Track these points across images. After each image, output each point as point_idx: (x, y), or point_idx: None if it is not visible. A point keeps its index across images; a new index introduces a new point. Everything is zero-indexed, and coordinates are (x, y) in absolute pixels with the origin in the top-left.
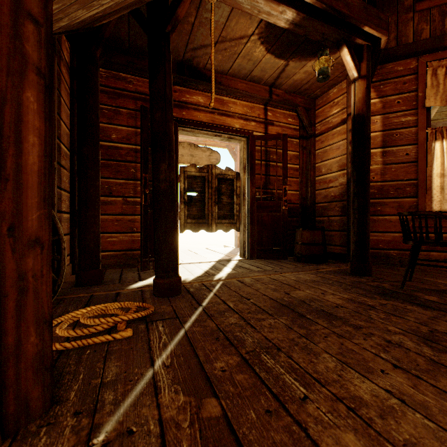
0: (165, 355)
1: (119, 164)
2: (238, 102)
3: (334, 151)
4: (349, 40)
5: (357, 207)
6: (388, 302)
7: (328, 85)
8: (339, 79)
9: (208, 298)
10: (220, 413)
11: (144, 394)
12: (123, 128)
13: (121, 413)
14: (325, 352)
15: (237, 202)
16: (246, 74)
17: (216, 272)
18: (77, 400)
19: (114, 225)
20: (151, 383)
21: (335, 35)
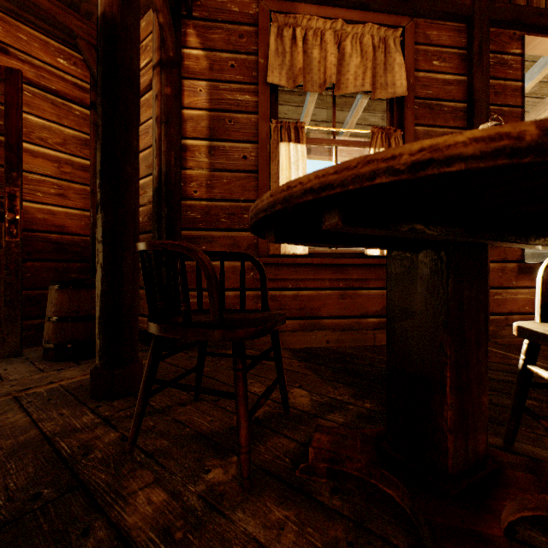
0: None
1: None
2: None
3: (142, 138)
4: None
5: (101, 234)
6: None
7: None
8: None
9: None
10: None
11: None
12: None
13: None
14: None
15: None
16: None
17: None
18: None
19: None
20: None
21: None
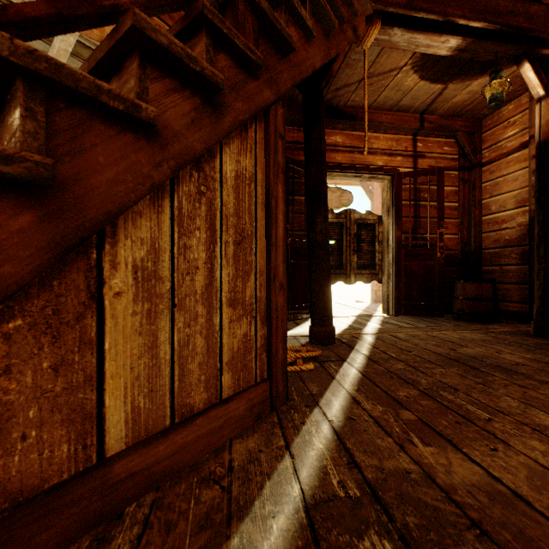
0: (350, 384)
1: None
2: (381, 136)
3: (509, 183)
4: (532, 53)
5: (543, 254)
6: None
7: None
8: (517, 94)
9: (365, 348)
10: (416, 418)
11: (349, 402)
12: None
13: (338, 409)
14: (506, 396)
15: (379, 249)
16: (393, 105)
17: (361, 326)
18: (301, 400)
19: None
20: (349, 397)
21: (512, 52)
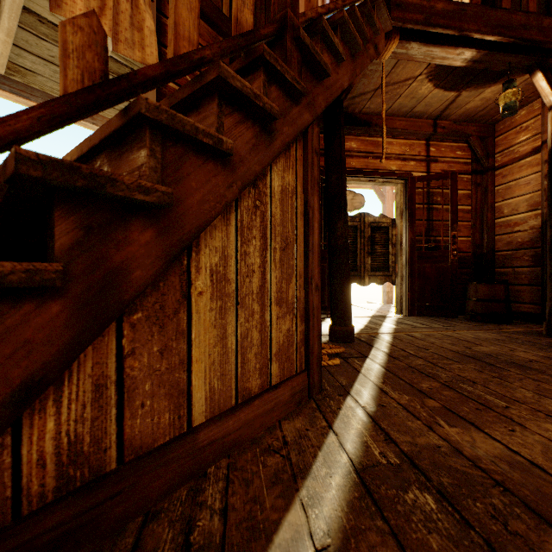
0: (375, 377)
1: None
2: (395, 141)
3: (521, 187)
4: (545, 63)
5: None
6: None
7: None
8: (529, 100)
9: (384, 346)
10: (440, 405)
11: (377, 392)
12: None
13: (368, 398)
14: (521, 388)
15: (393, 252)
16: (407, 111)
17: (376, 326)
18: (334, 390)
19: None
20: (377, 388)
21: (525, 62)
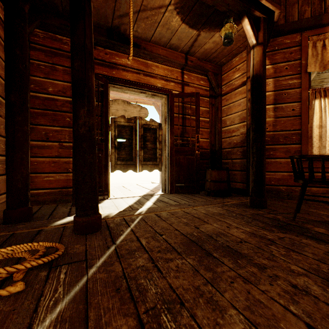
0: (48, 321)
1: (56, 113)
2: (160, 66)
3: (236, 107)
4: (249, 12)
5: (255, 151)
6: (285, 236)
7: (232, 54)
8: (240, 50)
9: (124, 235)
10: None
11: None
12: (59, 82)
13: None
14: (231, 306)
15: (160, 147)
16: (166, 42)
17: (139, 206)
18: None
19: (51, 166)
20: None
21: (238, 7)
